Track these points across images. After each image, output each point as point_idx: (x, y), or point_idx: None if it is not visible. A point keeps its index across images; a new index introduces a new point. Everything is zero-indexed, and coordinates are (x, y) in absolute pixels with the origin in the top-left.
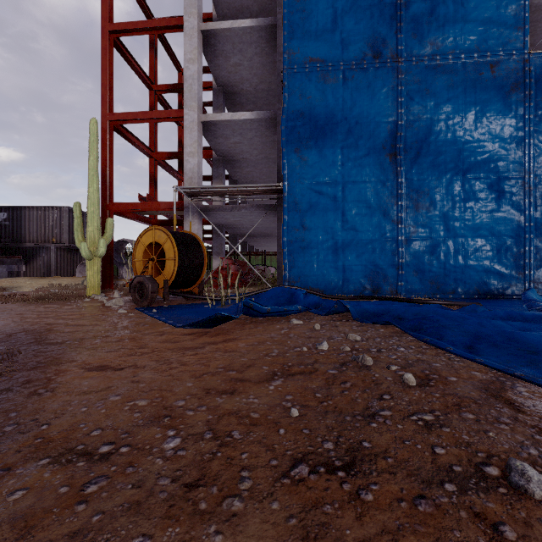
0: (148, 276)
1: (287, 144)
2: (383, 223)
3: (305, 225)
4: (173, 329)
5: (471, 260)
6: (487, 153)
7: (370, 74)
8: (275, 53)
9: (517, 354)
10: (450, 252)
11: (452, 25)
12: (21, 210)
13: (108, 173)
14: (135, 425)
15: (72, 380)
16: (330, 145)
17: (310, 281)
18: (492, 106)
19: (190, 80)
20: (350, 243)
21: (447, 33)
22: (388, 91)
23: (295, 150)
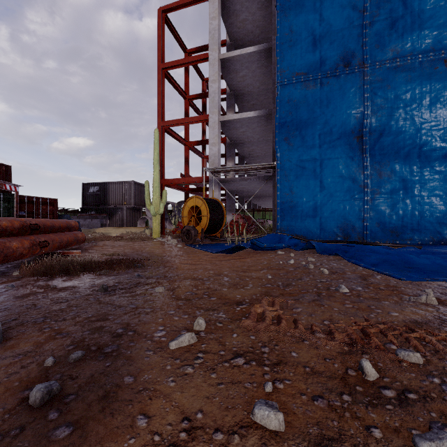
0: (192, 226)
1: (279, 135)
2: (352, 187)
3: (292, 191)
4: (211, 254)
5: (426, 214)
6: (441, 130)
7: (341, 79)
8: (272, 65)
9: (400, 268)
10: (408, 209)
11: (410, 34)
12: (107, 184)
13: (161, 160)
14: (212, 276)
15: (180, 266)
16: (311, 133)
17: (296, 230)
18: (446, 92)
19: (212, 94)
20: (326, 203)
21: (405, 40)
22: (356, 90)
23: (285, 138)
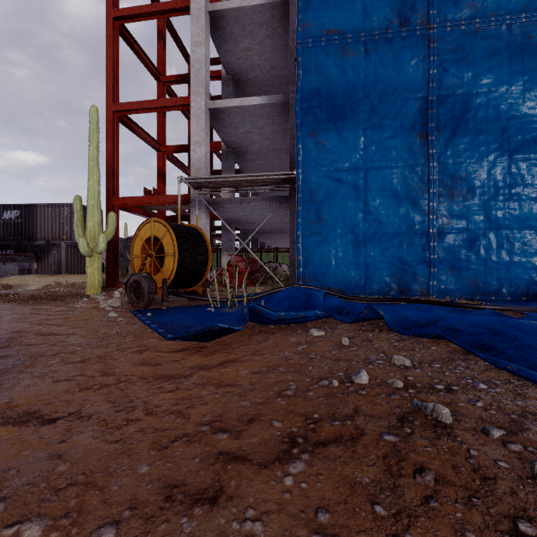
0: (145, 274)
1: (301, 127)
2: (411, 213)
3: (321, 217)
4: (160, 342)
5: (518, 256)
6: None
7: (396, 44)
8: (288, 34)
9: None
10: (492, 247)
11: None
12: (33, 207)
13: (113, 166)
14: None
15: None
16: (350, 126)
17: (327, 280)
18: None
19: (196, 64)
20: (373, 237)
21: None
22: (417, 62)
23: (310, 133)
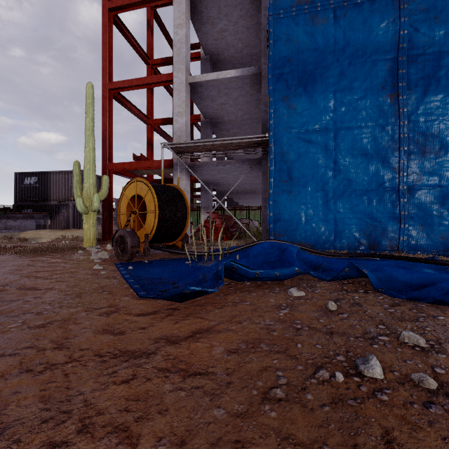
0: (129, 230)
1: (273, 93)
2: (381, 171)
3: (292, 176)
4: (131, 302)
5: None
6: None
7: (366, 8)
8: (259, 14)
9: None
10: None
11: None
12: (47, 174)
13: (108, 136)
14: None
15: None
16: (320, 90)
17: (298, 235)
18: None
19: (178, 44)
20: (342, 194)
21: None
22: (387, 24)
23: (281, 98)
